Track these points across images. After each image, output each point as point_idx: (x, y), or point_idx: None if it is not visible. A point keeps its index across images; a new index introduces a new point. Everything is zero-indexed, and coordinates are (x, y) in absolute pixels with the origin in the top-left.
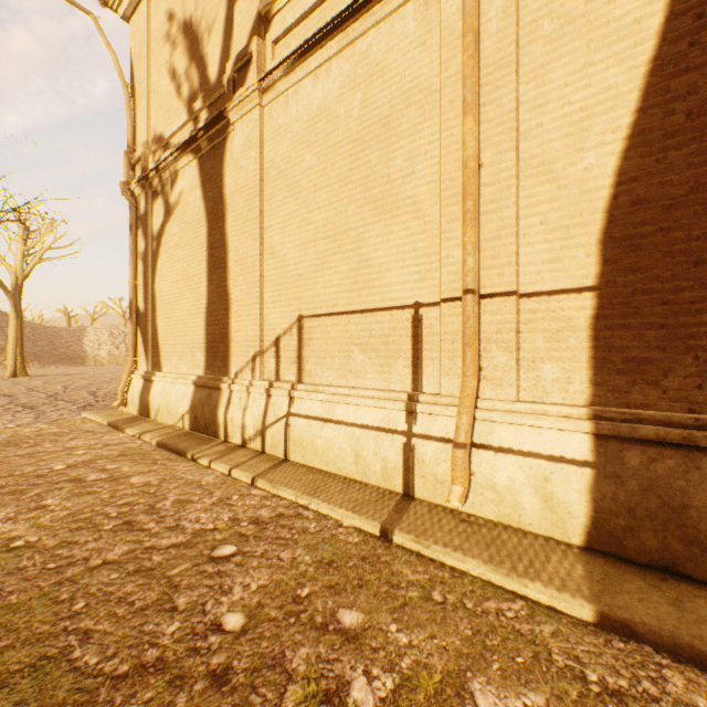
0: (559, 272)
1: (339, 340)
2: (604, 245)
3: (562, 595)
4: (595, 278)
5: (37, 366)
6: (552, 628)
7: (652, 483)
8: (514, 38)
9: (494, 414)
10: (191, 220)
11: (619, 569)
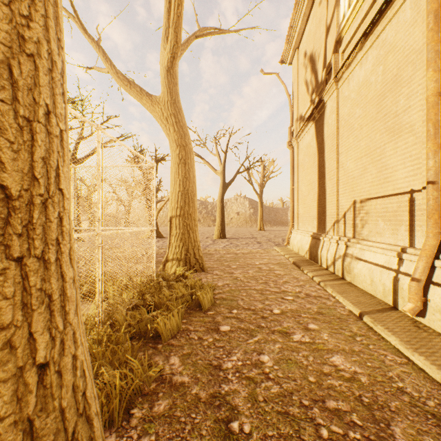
0: None
1: (371, 214)
2: None
3: (430, 365)
4: None
5: (269, 226)
6: (407, 371)
7: None
8: None
9: None
10: (312, 154)
11: None
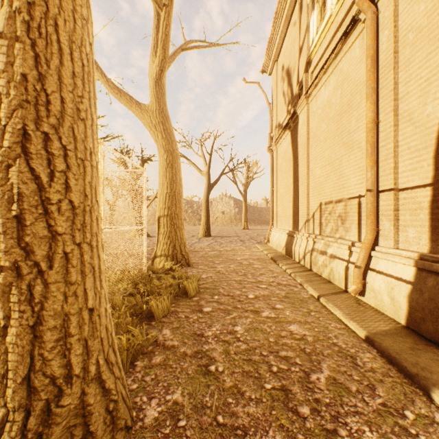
0: (415, 176)
1: (332, 215)
2: (435, 159)
3: (358, 328)
4: (431, 179)
5: (253, 225)
6: (343, 332)
7: (434, 295)
8: (391, 50)
9: (377, 254)
10: (288, 159)
11: (408, 335)
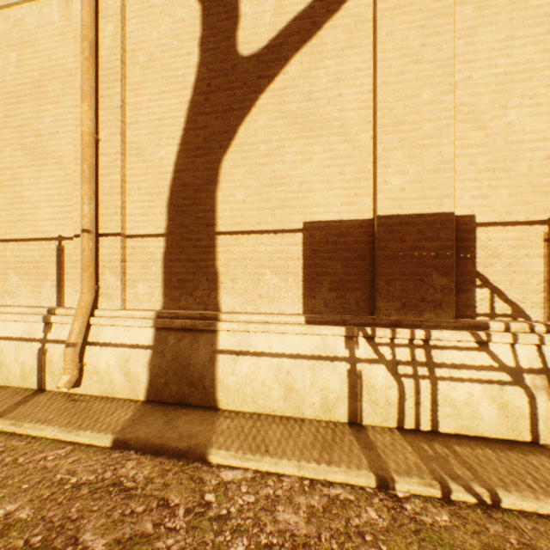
0: (148, 222)
1: None
2: (170, 209)
3: (99, 435)
4: (166, 229)
5: None
6: (77, 457)
7: (178, 353)
8: (120, 57)
9: (102, 320)
10: None
11: (155, 409)
